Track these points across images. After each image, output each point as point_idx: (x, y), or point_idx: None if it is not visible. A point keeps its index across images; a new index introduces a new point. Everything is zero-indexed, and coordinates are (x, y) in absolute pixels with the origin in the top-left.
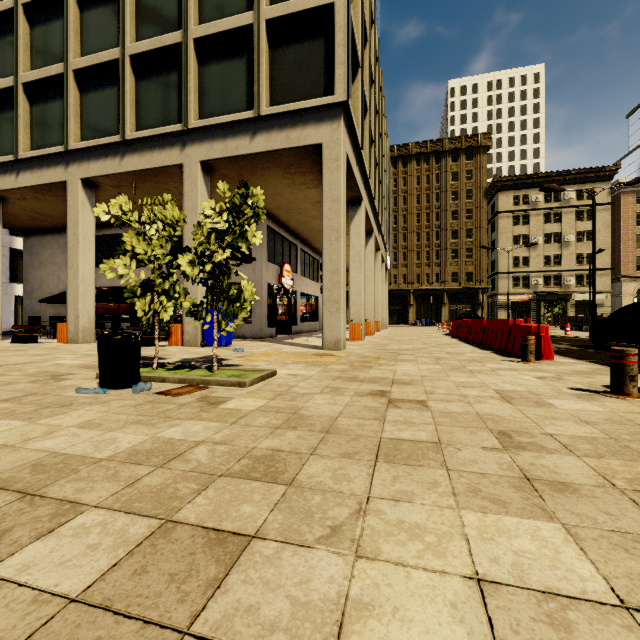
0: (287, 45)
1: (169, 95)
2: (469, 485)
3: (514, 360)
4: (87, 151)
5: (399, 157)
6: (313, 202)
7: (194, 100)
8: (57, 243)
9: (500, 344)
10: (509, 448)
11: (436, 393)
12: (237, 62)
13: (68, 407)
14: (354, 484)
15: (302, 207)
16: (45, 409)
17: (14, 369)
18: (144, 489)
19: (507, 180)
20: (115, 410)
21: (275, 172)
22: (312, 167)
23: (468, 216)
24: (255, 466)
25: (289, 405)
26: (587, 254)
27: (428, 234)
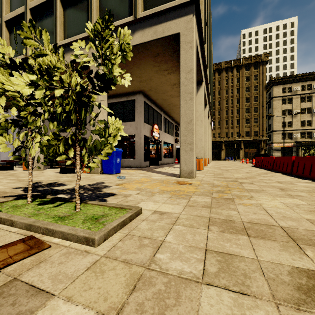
0: None
1: (82, 16)
2: None
3: None
4: None
5: (216, 70)
6: (171, 84)
7: (96, 16)
8: None
9: None
10: None
11: None
12: None
13: None
14: None
15: (165, 88)
16: None
17: None
18: None
19: (278, 79)
20: None
21: (148, 61)
22: (172, 55)
23: (255, 100)
24: None
25: None
26: None
27: (232, 111)
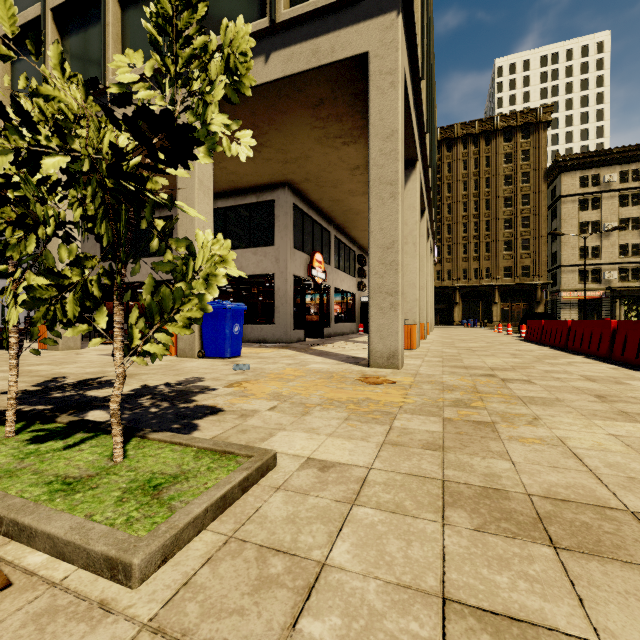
0: None
1: None
2: None
3: None
4: None
5: (443, 141)
6: (351, 168)
7: None
8: None
9: None
10: None
11: None
12: None
13: None
14: None
15: (337, 177)
16: None
17: None
18: None
19: (572, 159)
20: None
21: (300, 117)
22: (351, 104)
23: (524, 202)
24: None
25: None
26: None
27: (476, 224)
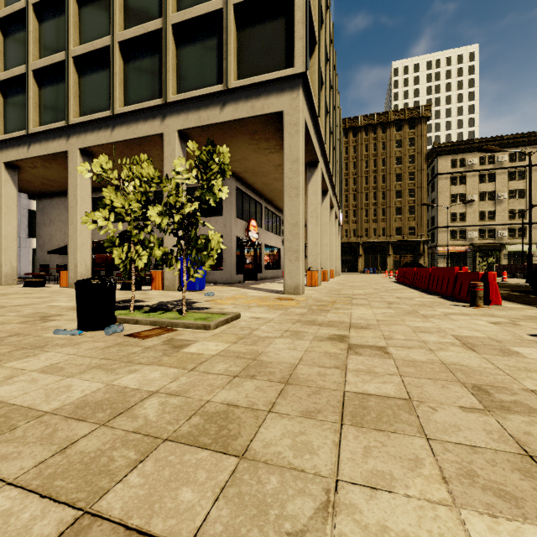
0: (252, 26)
1: (151, 74)
2: (460, 465)
3: (463, 305)
4: (84, 125)
5: (350, 128)
6: (275, 165)
7: (172, 78)
8: (63, 204)
9: (446, 290)
10: (492, 409)
11: (395, 338)
12: (209, 43)
13: (41, 349)
14: (318, 458)
15: (266, 170)
16: (19, 351)
17: (13, 310)
18: (75, 458)
19: (446, 146)
20: (82, 353)
21: (242, 139)
22: (274, 133)
23: (410, 178)
24: (206, 427)
25: (249, 350)
26: (519, 210)
27: (375, 194)
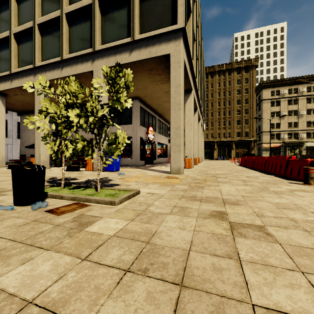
0: None
1: (86, 33)
2: None
3: (296, 183)
4: (44, 67)
5: (209, 73)
6: (164, 92)
7: (98, 35)
8: None
9: (279, 171)
10: None
11: (266, 216)
12: (122, 12)
13: None
14: None
15: (158, 95)
16: None
17: None
18: None
19: (267, 82)
20: None
21: (143, 74)
22: (164, 70)
23: (246, 102)
24: None
25: (144, 229)
26: (313, 121)
27: (224, 112)
